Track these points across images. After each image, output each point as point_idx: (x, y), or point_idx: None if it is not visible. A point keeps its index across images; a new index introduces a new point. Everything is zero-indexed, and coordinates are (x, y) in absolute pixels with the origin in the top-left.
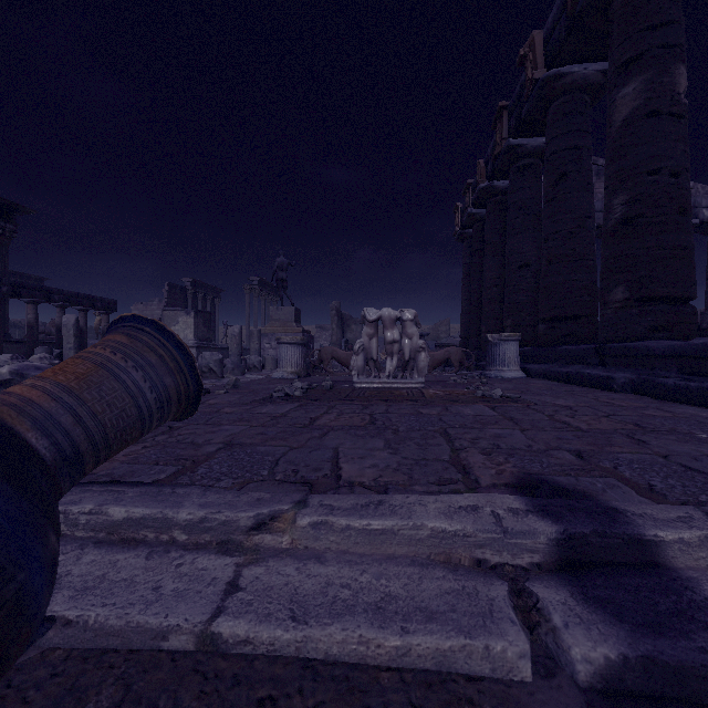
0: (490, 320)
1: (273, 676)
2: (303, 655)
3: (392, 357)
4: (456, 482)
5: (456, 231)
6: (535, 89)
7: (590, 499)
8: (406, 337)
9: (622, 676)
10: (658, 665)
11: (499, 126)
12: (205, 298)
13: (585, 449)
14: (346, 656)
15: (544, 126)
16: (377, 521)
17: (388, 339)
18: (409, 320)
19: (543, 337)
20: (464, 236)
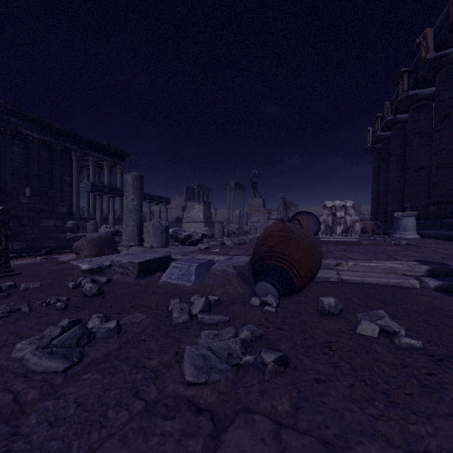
0: (394, 203)
1: (359, 283)
2: (363, 282)
3: (340, 225)
4: (393, 260)
5: (367, 146)
6: (427, 63)
7: (441, 263)
8: (348, 215)
9: (442, 287)
10: (451, 285)
11: (401, 83)
12: (203, 194)
13: (445, 257)
14: (374, 282)
15: (434, 81)
16: (372, 264)
17: (338, 216)
18: (350, 206)
19: (433, 214)
20: (373, 149)
